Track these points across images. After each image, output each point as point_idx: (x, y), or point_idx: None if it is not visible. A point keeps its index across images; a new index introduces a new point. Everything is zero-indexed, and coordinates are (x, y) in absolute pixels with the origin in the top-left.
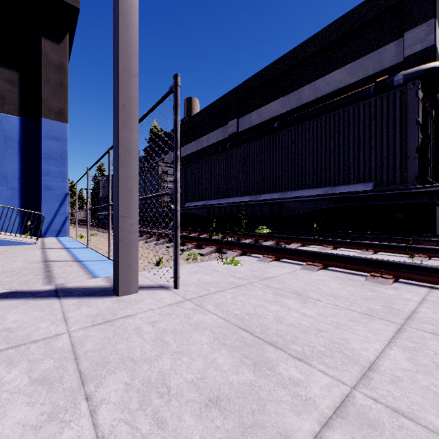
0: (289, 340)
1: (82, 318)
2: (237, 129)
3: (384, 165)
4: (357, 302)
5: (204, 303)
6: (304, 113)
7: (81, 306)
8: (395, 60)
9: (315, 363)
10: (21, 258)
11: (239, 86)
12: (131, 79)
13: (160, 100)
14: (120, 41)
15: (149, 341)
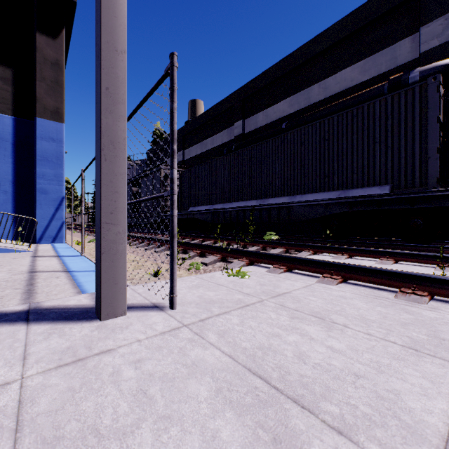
0: (318, 394)
1: (47, 355)
2: (243, 131)
3: (402, 167)
4: (394, 330)
5: (204, 331)
6: (313, 113)
7: (52, 335)
8: (410, 57)
9: (363, 439)
10: (6, 268)
11: (244, 85)
12: (117, 57)
13: (155, 86)
14: (103, 9)
15: (127, 395)
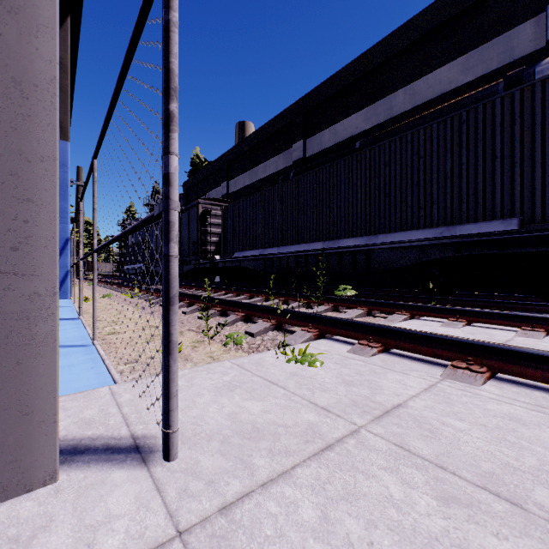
0: None
1: None
2: (304, 154)
3: (537, 191)
4: None
5: None
6: (398, 126)
7: None
8: (533, 46)
9: None
10: None
11: (306, 95)
12: None
13: (143, 3)
14: None
15: None
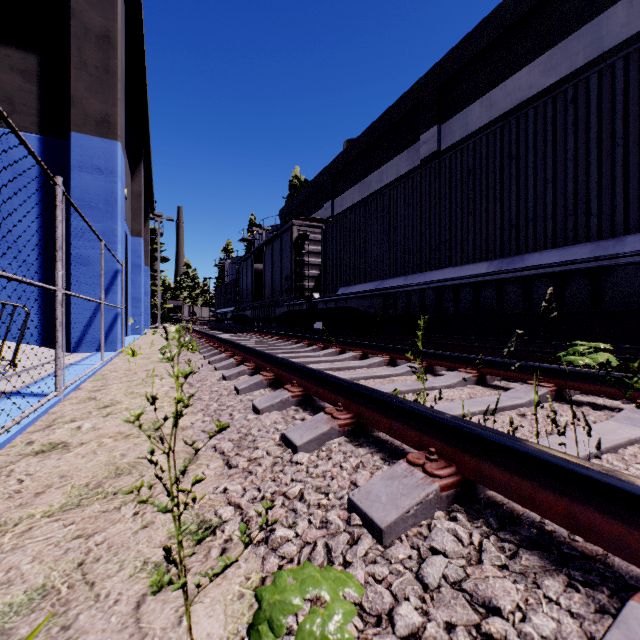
0: None
1: None
2: (438, 146)
3: None
4: None
5: None
6: None
7: None
8: None
9: None
10: None
11: (441, 60)
12: None
13: None
14: None
15: None
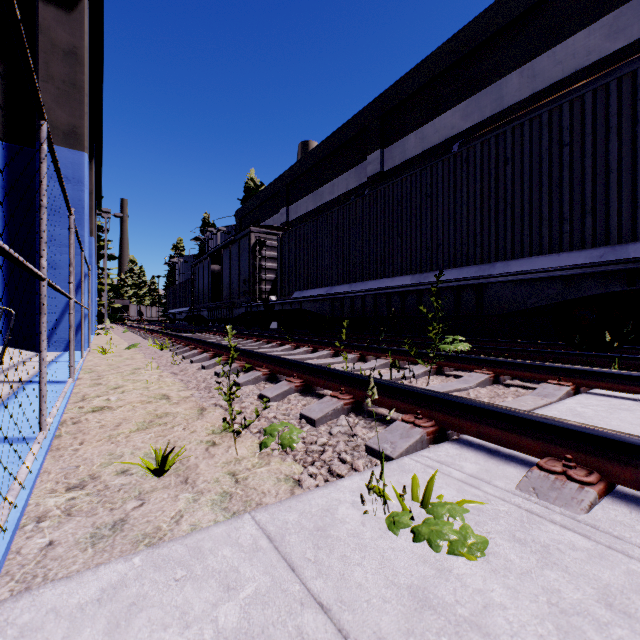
0: None
1: None
2: (382, 168)
3: None
4: None
5: None
6: (513, 118)
7: None
8: None
9: None
10: None
11: (384, 92)
12: None
13: None
14: None
15: None
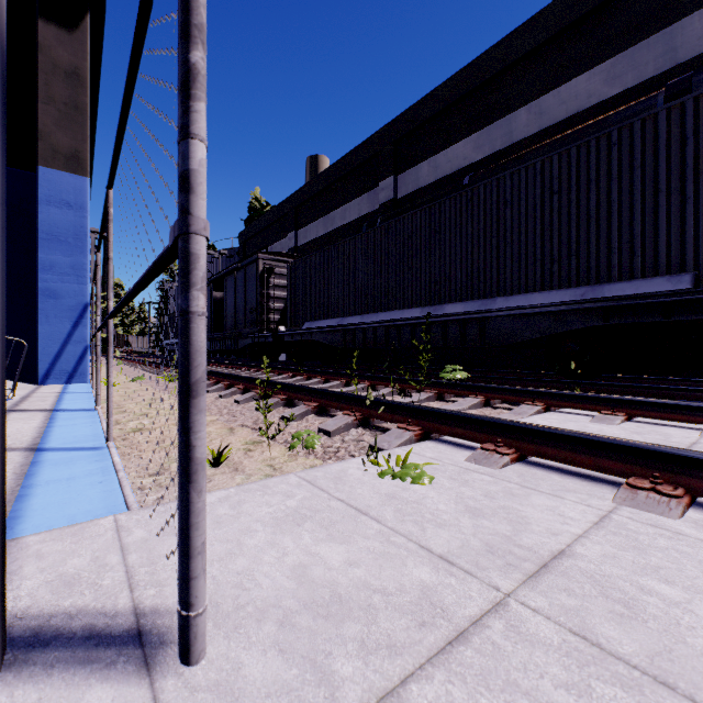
0: None
1: None
2: (395, 195)
3: None
4: None
5: None
6: (520, 155)
7: None
8: (702, 45)
9: None
10: None
11: (397, 117)
12: None
13: None
14: None
15: None
